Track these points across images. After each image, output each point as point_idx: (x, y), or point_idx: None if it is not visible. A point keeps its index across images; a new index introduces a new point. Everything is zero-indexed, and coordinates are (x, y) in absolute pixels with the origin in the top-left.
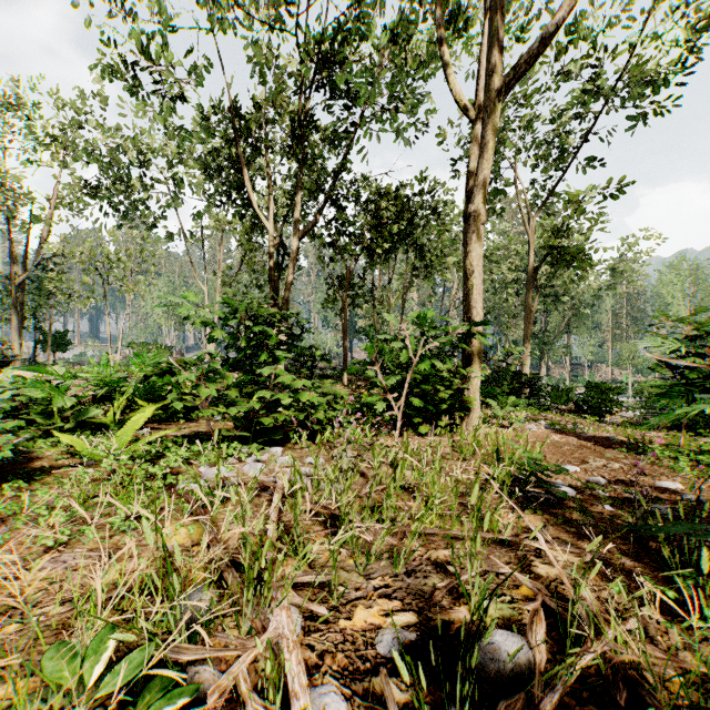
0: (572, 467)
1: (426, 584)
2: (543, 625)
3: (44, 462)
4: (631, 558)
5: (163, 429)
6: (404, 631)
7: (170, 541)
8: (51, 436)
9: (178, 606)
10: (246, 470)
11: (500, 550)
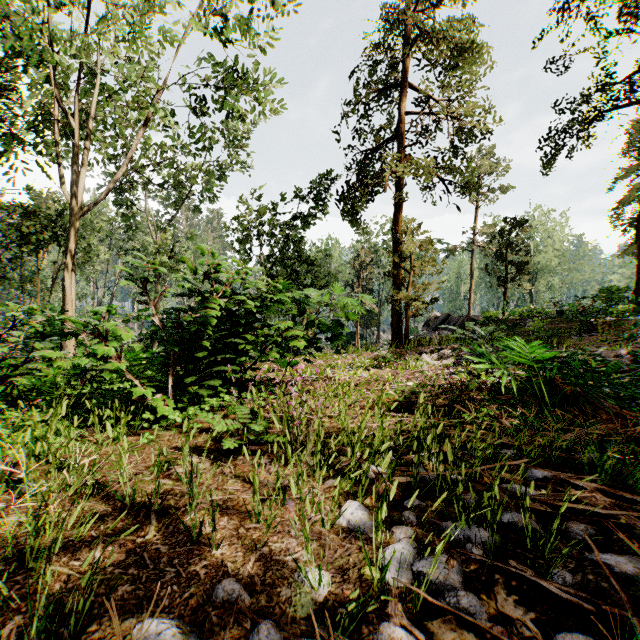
0: None
1: None
2: None
3: None
4: None
5: None
6: None
7: None
8: None
9: None
10: None
11: None
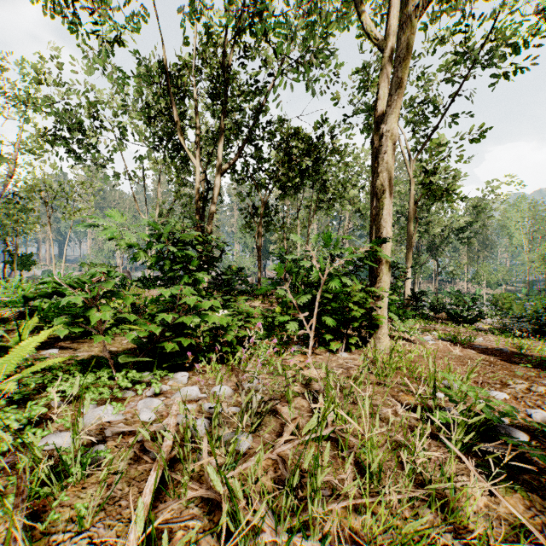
0: (500, 394)
1: None
2: None
3: None
4: None
5: (71, 349)
6: None
7: None
8: None
9: None
10: (139, 409)
11: None
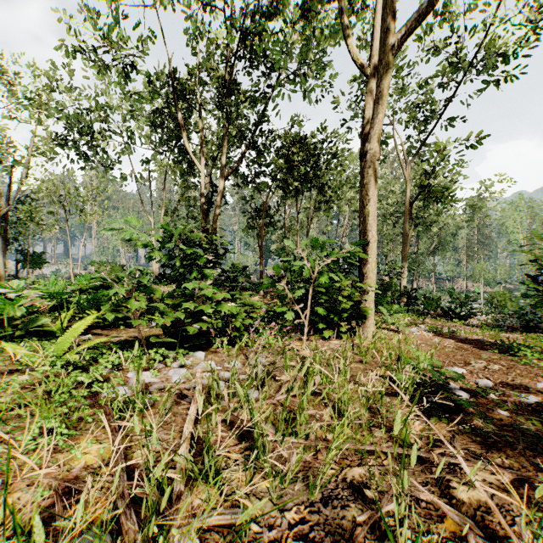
0: (459, 369)
1: (345, 516)
2: None
3: None
4: None
5: (104, 335)
6: None
7: (78, 462)
8: (2, 342)
9: None
10: (171, 375)
11: (416, 469)
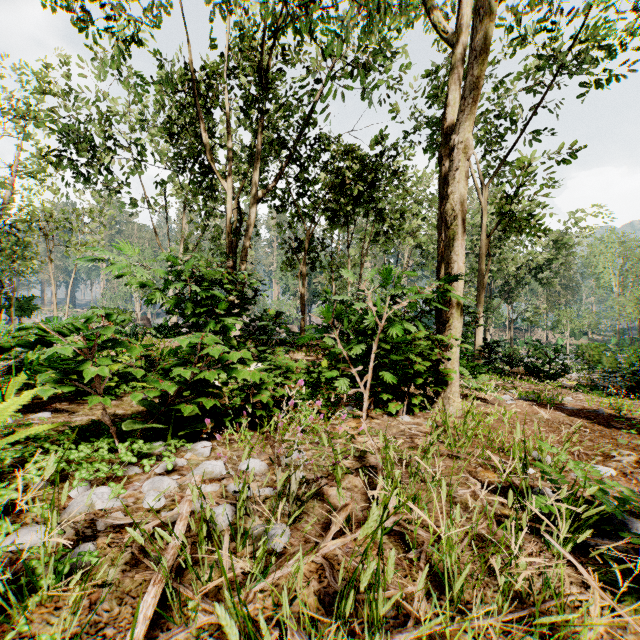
0: (604, 469)
1: None
2: None
3: None
4: None
5: (67, 413)
6: None
7: None
8: None
9: None
10: (145, 491)
11: None
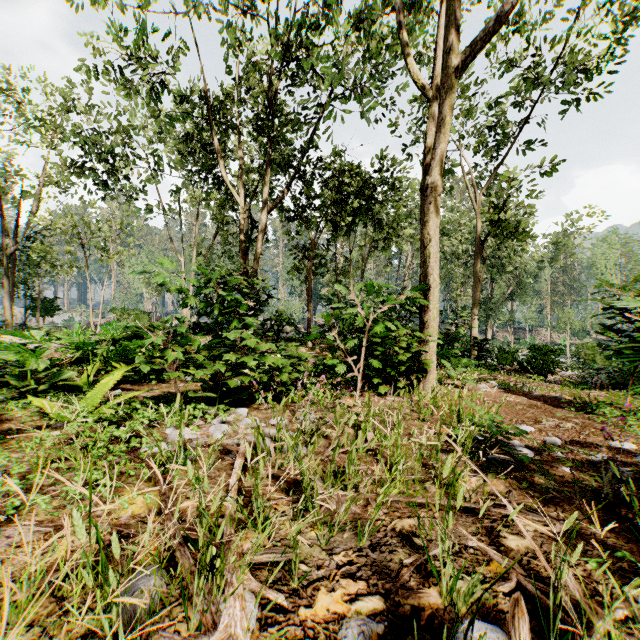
0: (527, 427)
1: (392, 559)
2: (525, 618)
3: (13, 424)
4: (601, 527)
5: (135, 390)
6: (370, 622)
7: (125, 512)
8: (25, 397)
9: (113, 604)
10: (212, 432)
11: (467, 520)
